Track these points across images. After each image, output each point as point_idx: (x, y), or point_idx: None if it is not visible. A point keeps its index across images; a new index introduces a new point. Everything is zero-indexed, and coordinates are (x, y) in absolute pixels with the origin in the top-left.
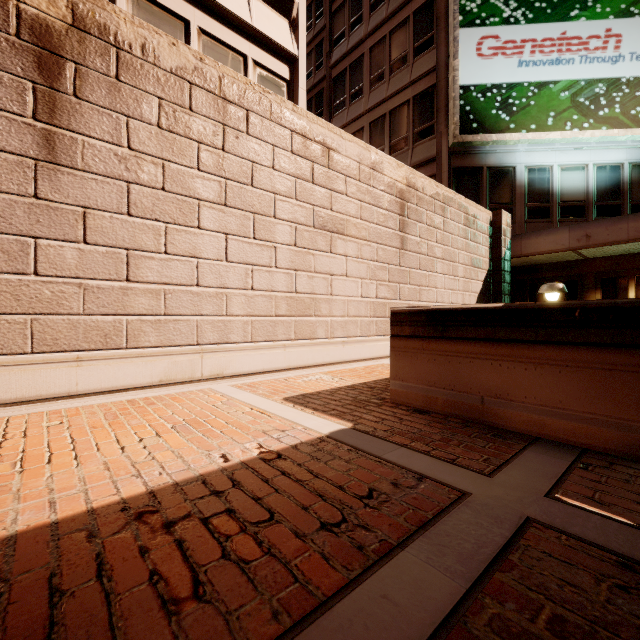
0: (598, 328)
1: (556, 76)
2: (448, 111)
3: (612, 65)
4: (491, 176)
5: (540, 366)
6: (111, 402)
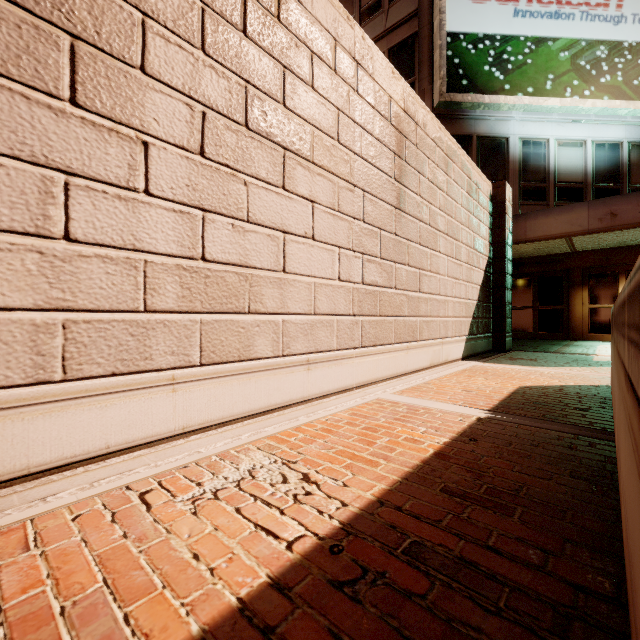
0: None
1: (555, 32)
2: (432, 64)
3: (614, 26)
4: (481, 147)
5: None
6: None
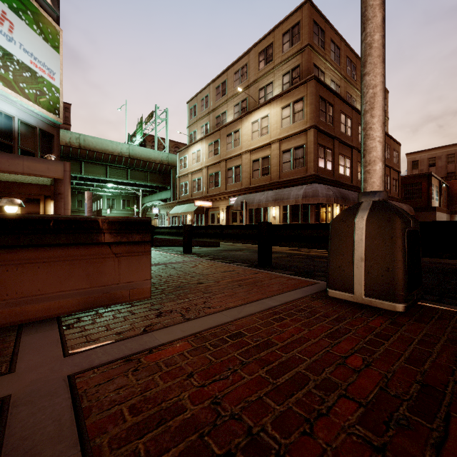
0: (66, 234)
1: None
2: None
3: (7, 41)
4: None
5: (22, 266)
6: None
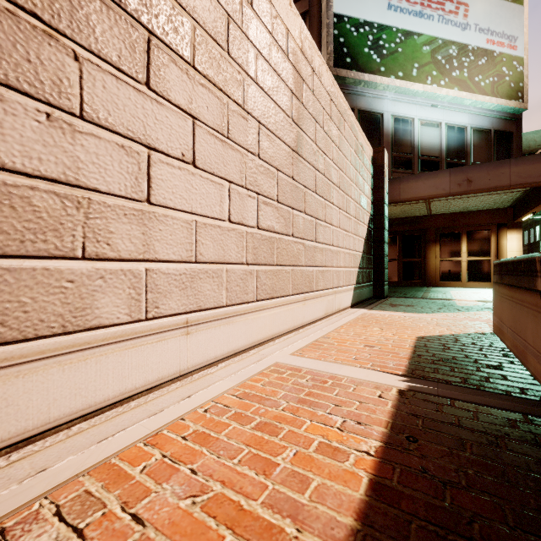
0: None
1: (419, 28)
2: (321, 40)
3: (462, 31)
4: (362, 120)
5: None
6: None
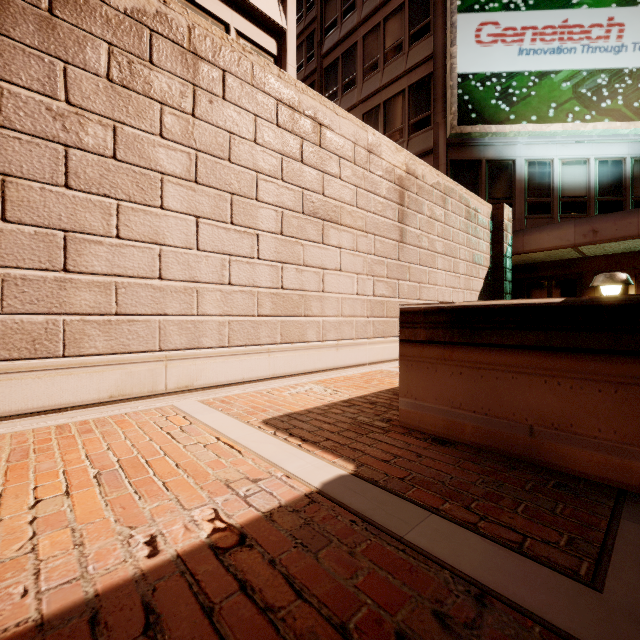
0: None
1: (557, 66)
2: (445, 101)
3: (615, 55)
4: (490, 169)
5: (624, 387)
6: (33, 429)
